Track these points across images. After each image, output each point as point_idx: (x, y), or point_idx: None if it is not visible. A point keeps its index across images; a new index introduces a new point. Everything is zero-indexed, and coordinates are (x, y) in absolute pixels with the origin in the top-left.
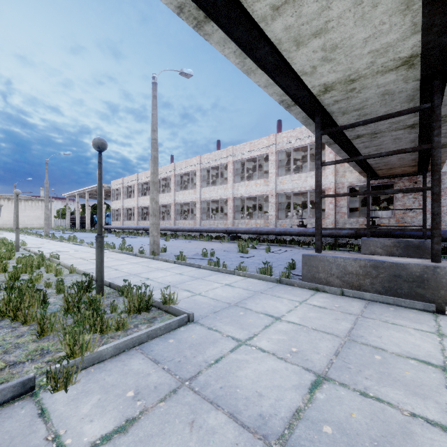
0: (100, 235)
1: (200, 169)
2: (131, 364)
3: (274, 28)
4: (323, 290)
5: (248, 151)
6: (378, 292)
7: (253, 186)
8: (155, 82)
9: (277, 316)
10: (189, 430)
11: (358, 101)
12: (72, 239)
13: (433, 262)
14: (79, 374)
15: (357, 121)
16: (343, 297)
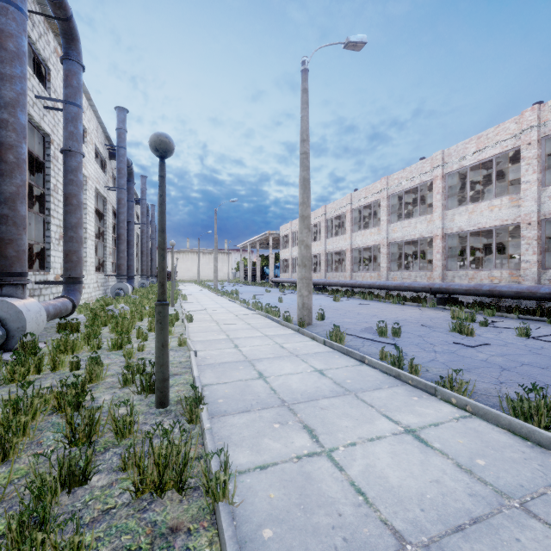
0: (161, 300)
1: (387, 196)
2: None
3: None
4: None
5: (474, 151)
6: None
7: (483, 211)
8: (305, 69)
9: None
10: None
11: None
12: (235, 293)
13: None
14: None
15: None
16: None
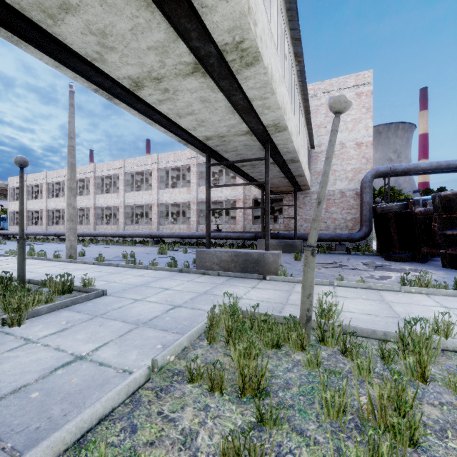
0: (22, 237)
1: (124, 173)
2: (62, 314)
3: (162, 108)
4: (208, 273)
5: (173, 160)
6: (238, 272)
7: (177, 193)
8: (72, 91)
9: (168, 288)
10: (99, 327)
11: (232, 147)
12: None
13: (265, 251)
14: (25, 321)
15: (237, 157)
16: (219, 276)
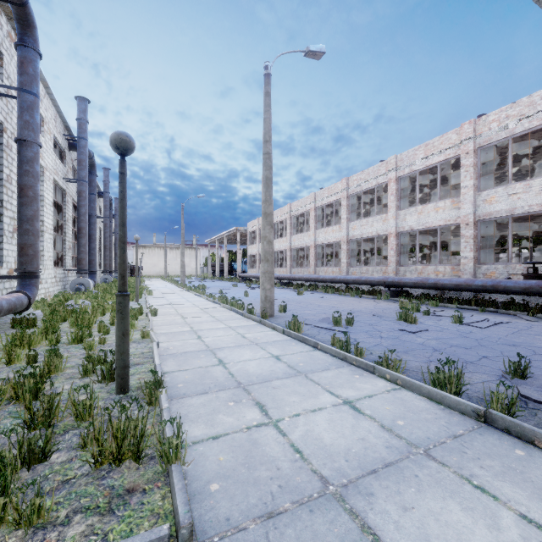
0: (122, 291)
1: (348, 196)
2: None
3: None
4: None
5: (423, 158)
6: None
7: (430, 212)
8: (267, 73)
9: None
10: None
11: None
12: (202, 288)
13: None
14: None
15: None
16: None
